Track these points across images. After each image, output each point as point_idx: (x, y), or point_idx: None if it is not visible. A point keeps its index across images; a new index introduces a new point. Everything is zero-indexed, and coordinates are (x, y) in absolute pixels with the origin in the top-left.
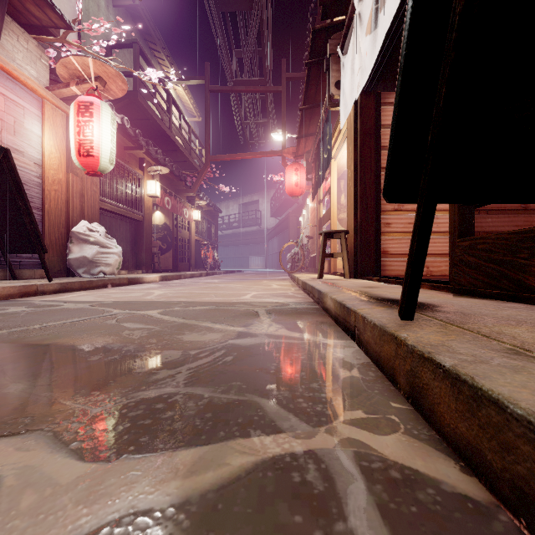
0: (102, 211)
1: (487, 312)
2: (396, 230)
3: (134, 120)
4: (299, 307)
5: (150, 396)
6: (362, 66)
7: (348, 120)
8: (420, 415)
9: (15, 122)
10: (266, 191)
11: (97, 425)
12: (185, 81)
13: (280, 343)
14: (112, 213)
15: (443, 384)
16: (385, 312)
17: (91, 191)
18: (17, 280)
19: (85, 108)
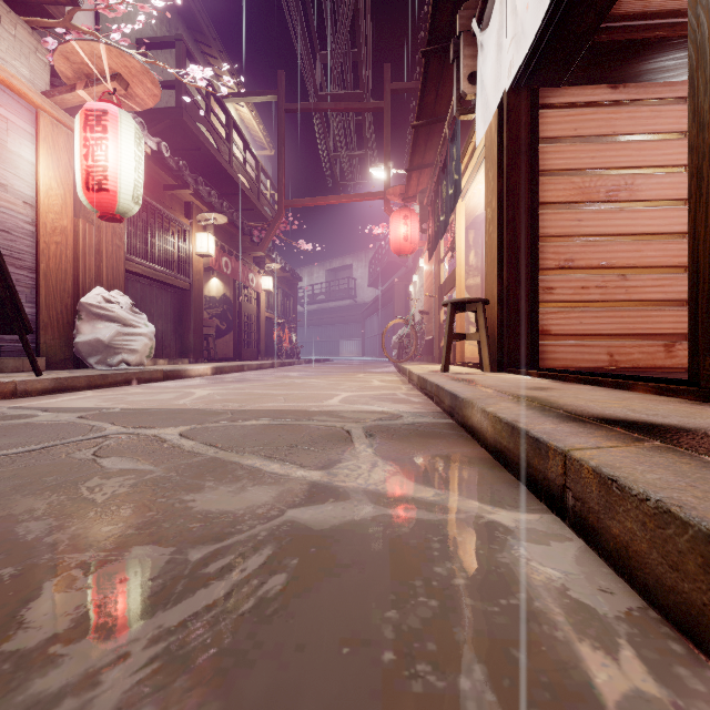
0: (130, 276)
1: None
2: (562, 298)
3: (179, 151)
4: (420, 421)
5: None
6: (517, 33)
7: (486, 134)
8: None
9: None
10: (362, 251)
11: None
12: (252, 97)
13: (398, 524)
14: (145, 278)
15: None
16: (654, 462)
17: (112, 245)
18: None
19: (96, 119)
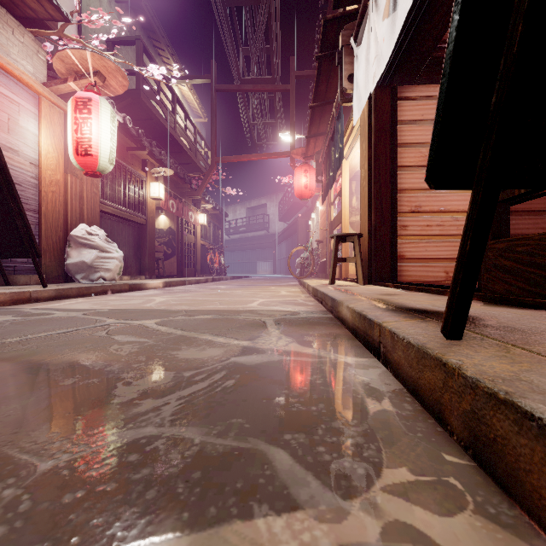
0: (103, 214)
1: (544, 326)
2: (413, 233)
3: (137, 120)
4: (311, 316)
5: (123, 441)
6: (378, 55)
7: (361, 116)
8: (490, 477)
9: (9, 119)
10: (274, 194)
11: (39, 493)
12: (191, 80)
13: (291, 362)
14: (114, 216)
15: (538, 444)
16: (418, 326)
17: (91, 192)
18: (10, 286)
19: (83, 104)
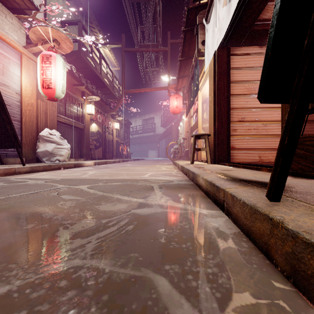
0: (59, 123)
1: None
2: (240, 133)
3: (79, 69)
4: (180, 183)
5: (58, 270)
6: (220, 28)
7: (209, 65)
8: (308, 301)
9: (3, 67)
10: (158, 111)
11: None
12: (110, 45)
13: (169, 213)
14: (65, 124)
15: None
16: (249, 191)
17: (52, 110)
18: (4, 165)
19: (46, 58)
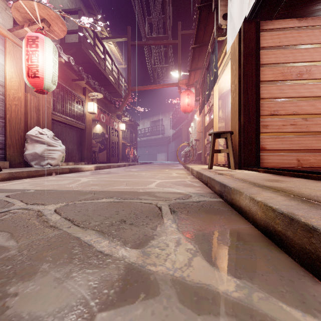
0: (55, 122)
1: None
2: (272, 130)
3: (80, 64)
4: (202, 200)
5: None
6: None
7: (231, 47)
8: None
9: None
10: (167, 113)
11: None
12: (115, 39)
13: None
14: (63, 123)
15: None
16: None
17: (45, 106)
18: None
19: (32, 41)
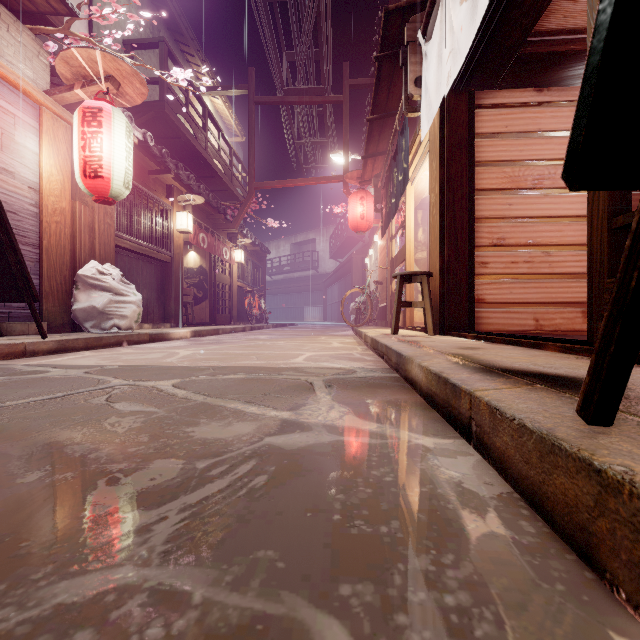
0: (119, 250)
1: None
2: (495, 271)
3: (161, 139)
4: (371, 375)
5: (76, 598)
6: (454, 48)
7: (430, 129)
8: None
9: (2, 134)
10: (324, 227)
11: None
12: (225, 91)
13: (347, 446)
14: (132, 252)
15: None
16: (529, 397)
17: (104, 224)
18: (3, 337)
19: (92, 115)
